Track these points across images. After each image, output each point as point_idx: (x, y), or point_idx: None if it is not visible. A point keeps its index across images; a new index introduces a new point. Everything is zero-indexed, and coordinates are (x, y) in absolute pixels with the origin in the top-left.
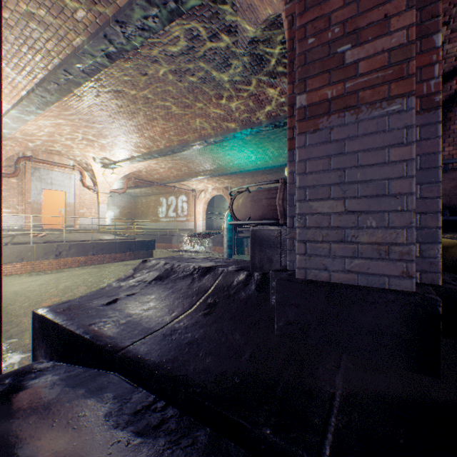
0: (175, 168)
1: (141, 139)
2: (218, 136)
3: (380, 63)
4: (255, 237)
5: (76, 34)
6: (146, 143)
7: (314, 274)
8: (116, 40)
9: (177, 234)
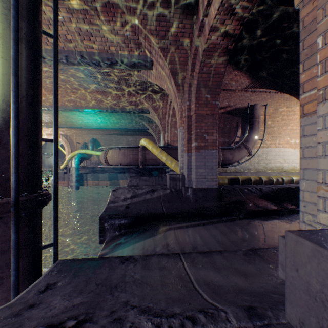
0: None
1: None
2: (89, 109)
3: (211, 141)
4: (171, 177)
5: None
6: None
7: (199, 186)
8: (71, 59)
9: None
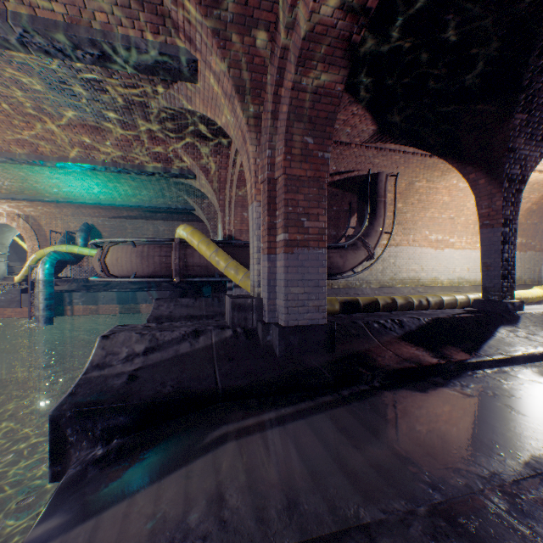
0: None
1: None
2: (69, 162)
3: (316, 232)
4: (235, 304)
5: None
6: None
7: (292, 323)
8: None
9: None
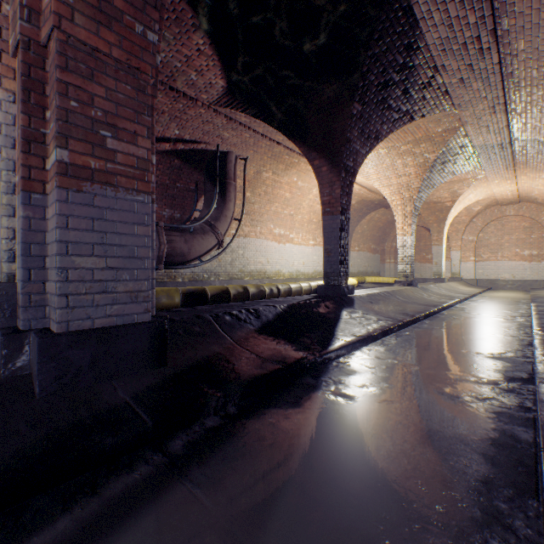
0: None
1: None
2: None
3: (132, 162)
4: None
5: None
6: None
7: (78, 325)
8: None
9: None
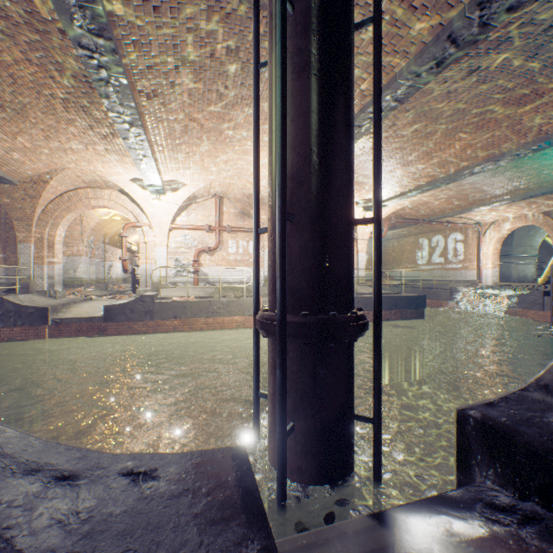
0: (457, 195)
1: (424, 166)
2: None
3: None
4: None
5: (402, 56)
6: (429, 169)
7: None
8: (462, 35)
9: (449, 288)
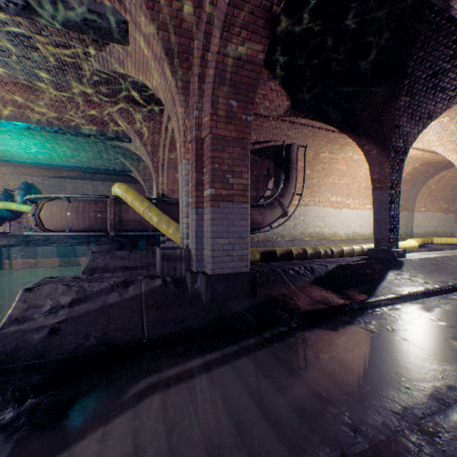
0: None
1: None
2: (2, 120)
3: (240, 188)
4: (164, 255)
5: None
6: None
7: (218, 271)
8: None
9: None
